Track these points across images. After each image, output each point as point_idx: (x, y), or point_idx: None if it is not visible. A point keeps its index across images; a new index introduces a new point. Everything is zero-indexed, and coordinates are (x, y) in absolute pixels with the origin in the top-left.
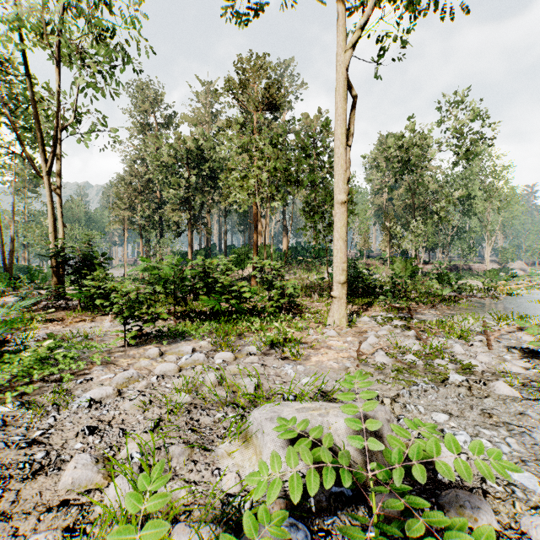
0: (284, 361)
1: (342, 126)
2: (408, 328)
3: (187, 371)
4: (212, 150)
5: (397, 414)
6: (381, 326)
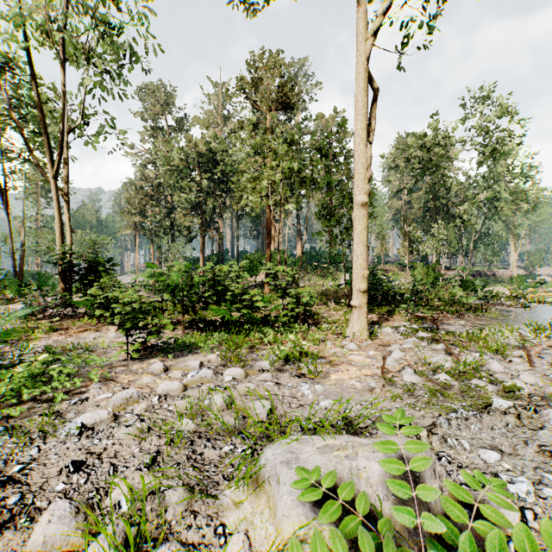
0: (301, 379)
1: (362, 120)
2: (435, 341)
3: (193, 390)
4: (224, 153)
5: (437, 450)
6: (405, 339)
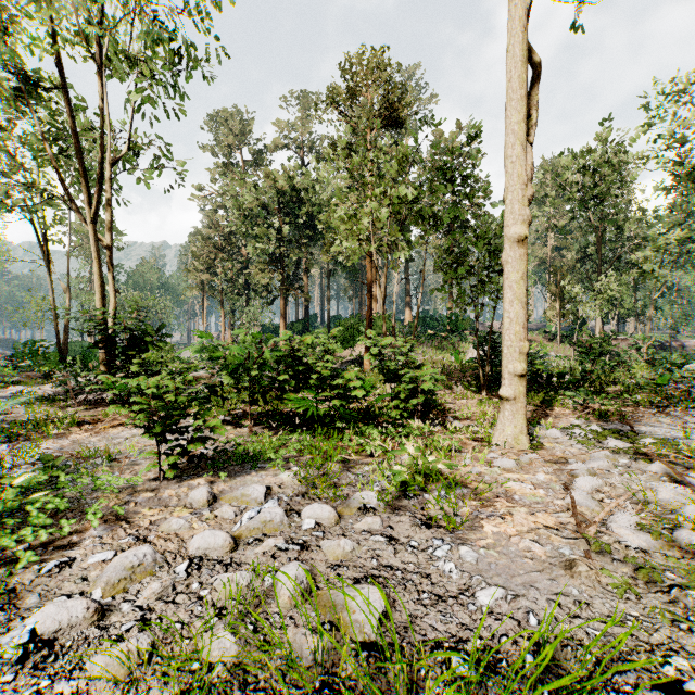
0: (431, 531)
1: (519, 108)
2: (640, 455)
3: (248, 549)
4: (311, 189)
5: None
6: (588, 450)
